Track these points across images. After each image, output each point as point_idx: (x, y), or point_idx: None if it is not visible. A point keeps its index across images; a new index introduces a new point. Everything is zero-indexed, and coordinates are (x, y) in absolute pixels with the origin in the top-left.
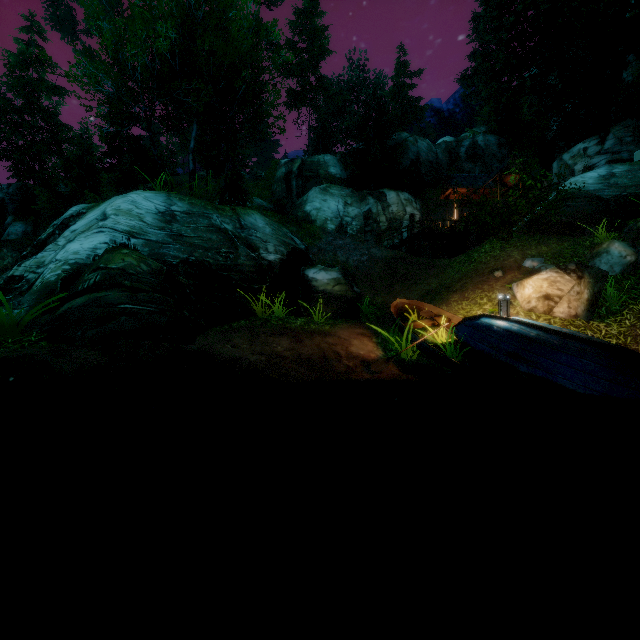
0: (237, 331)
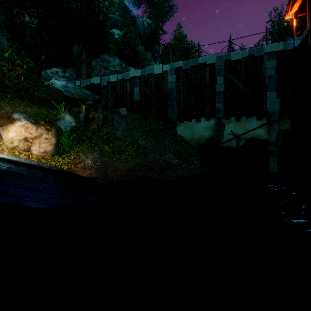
0: None
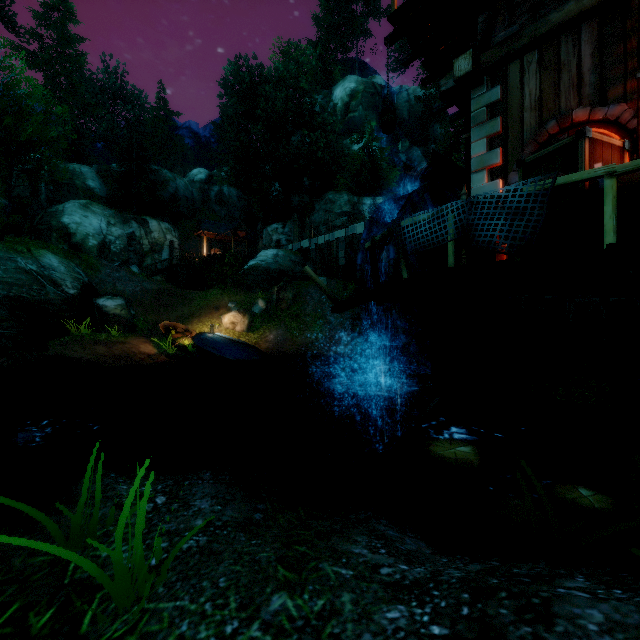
0: (70, 344)
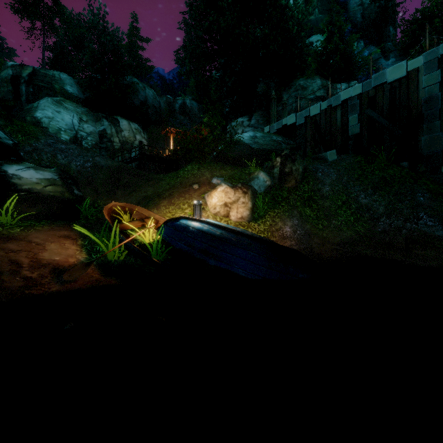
0: None
